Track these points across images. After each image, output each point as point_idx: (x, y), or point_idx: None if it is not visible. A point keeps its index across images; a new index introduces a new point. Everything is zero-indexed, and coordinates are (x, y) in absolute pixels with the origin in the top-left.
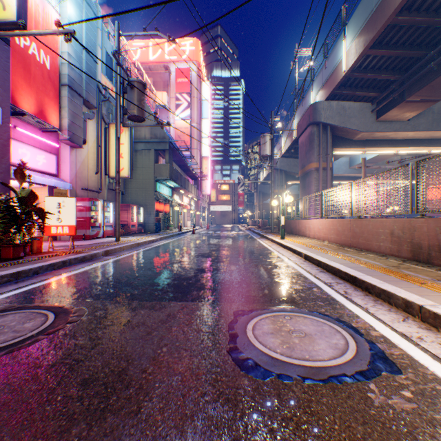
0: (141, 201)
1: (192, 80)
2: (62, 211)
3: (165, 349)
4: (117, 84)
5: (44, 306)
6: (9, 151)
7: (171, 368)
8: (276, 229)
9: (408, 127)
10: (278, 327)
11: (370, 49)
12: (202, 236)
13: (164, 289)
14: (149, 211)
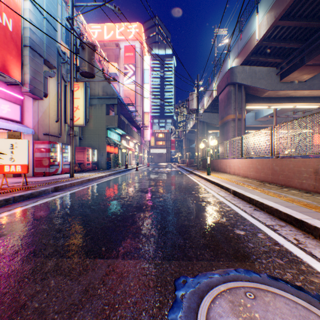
0: (95, 145)
1: (136, 55)
2: (15, 151)
3: None
4: (71, 46)
5: None
6: None
7: None
8: (201, 167)
9: (305, 86)
10: None
11: (279, 21)
12: (143, 172)
13: (94, 237)
14: (102, 153)
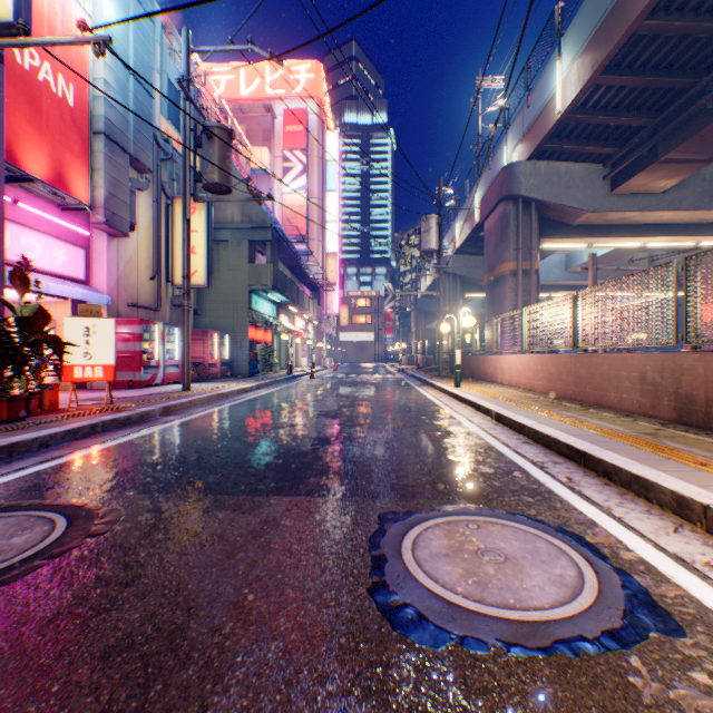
0: (226, 325)
1: (310, 129)
2: (92, 340)
3: (257, 587)
4: (186, 132)
5: (51, 504)
6: (2, 241)
7: (266, 626)
8: (447, 371)
9: (664, 203)
10: (456, 544)
11: (602, 76)
12: (327, 382)
13: (260, 474)
14: (240, 342)
